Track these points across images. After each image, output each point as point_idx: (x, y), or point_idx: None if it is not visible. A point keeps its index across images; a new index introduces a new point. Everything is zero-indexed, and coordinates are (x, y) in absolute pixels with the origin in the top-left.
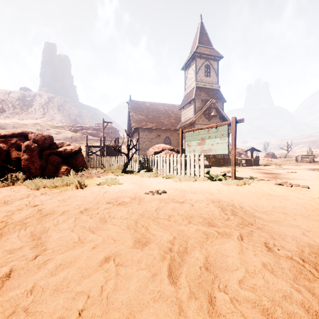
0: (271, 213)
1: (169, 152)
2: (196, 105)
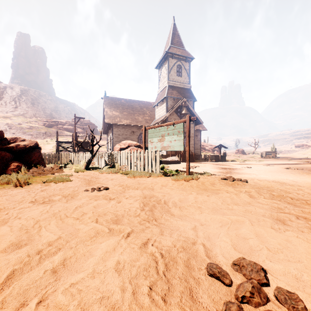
0: (186, 208)
1: (135, 148)
2: (168, 103)
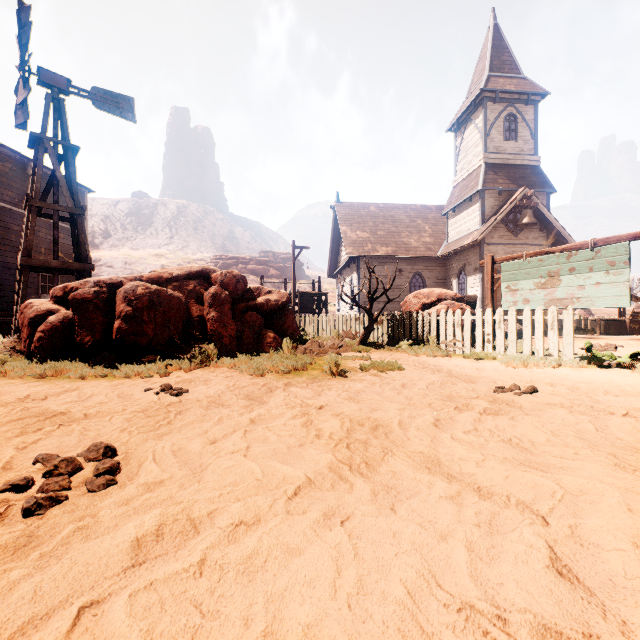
0: None
1: (456, 304)
2: (485, 203)
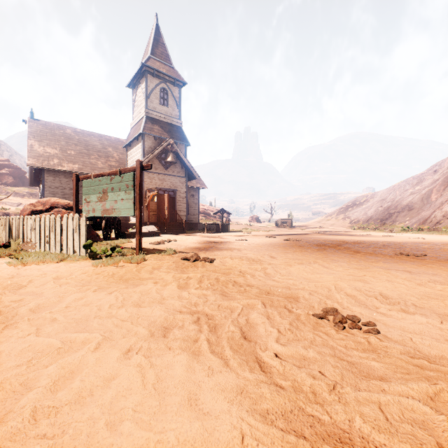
0: (17, 325)
1: (63, 211)
2: (145, 143)
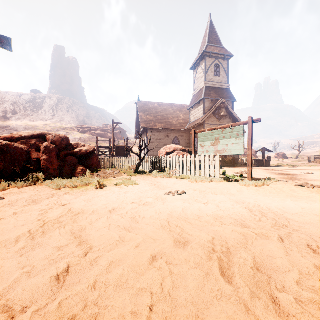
0: (302, 215)
1: (181, 152)
2: (205, 105)
